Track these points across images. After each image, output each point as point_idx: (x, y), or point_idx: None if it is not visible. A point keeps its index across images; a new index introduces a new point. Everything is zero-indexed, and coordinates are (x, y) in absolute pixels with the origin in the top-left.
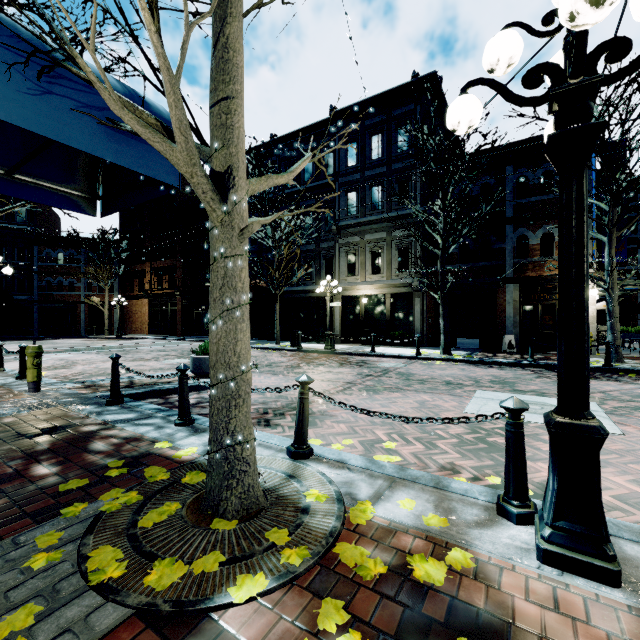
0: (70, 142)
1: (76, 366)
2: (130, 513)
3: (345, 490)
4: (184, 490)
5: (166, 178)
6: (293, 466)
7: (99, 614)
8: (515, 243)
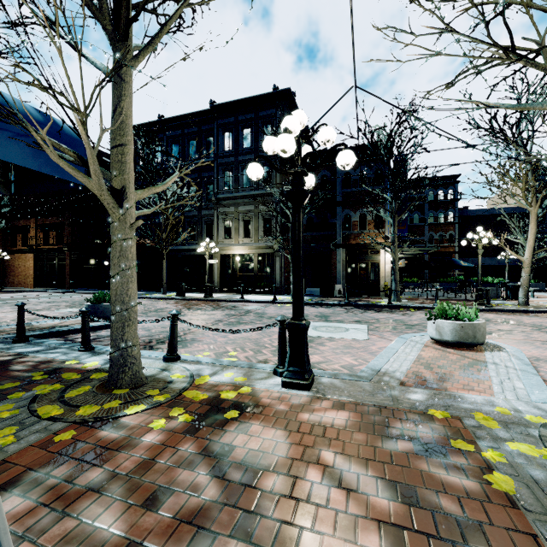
0: (8, 159)
1: None
2: (58, 393)
3: (196, 373)
4: (93, 381)
5: (75, 179)
6: (166, 365)
7: (53, 426)
8: (343, 219)
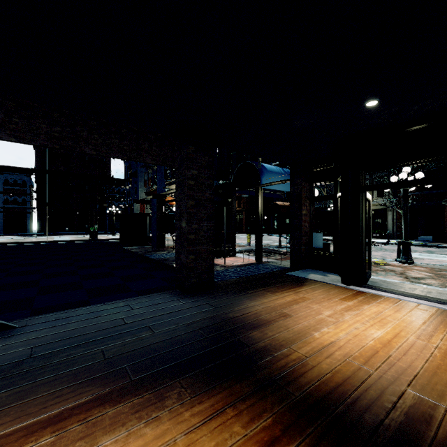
0: None
1: None
2: None
3: None
4: None
5: None
6: None
7: None
8: None
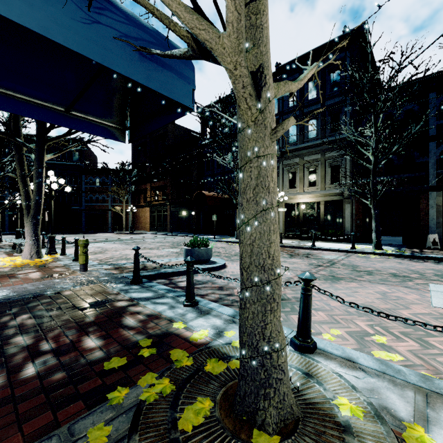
0: (113, 66)
1: (108, 252)
2: (167, 407)
3: (377, 402)
4: (210, 381)
5: (183, 100)
6: (304, 361)
7: None
8: (438, 157)
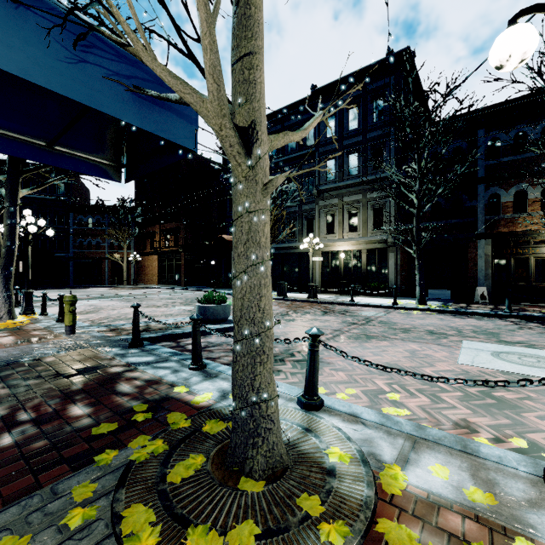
0: (102, 108)
1: (102, 311)
2: (158, 464)
3: (366, 449)
4: (206, 440)
5: (184, 142)
6: (307, 418)
7: None
8: (487, 201)
